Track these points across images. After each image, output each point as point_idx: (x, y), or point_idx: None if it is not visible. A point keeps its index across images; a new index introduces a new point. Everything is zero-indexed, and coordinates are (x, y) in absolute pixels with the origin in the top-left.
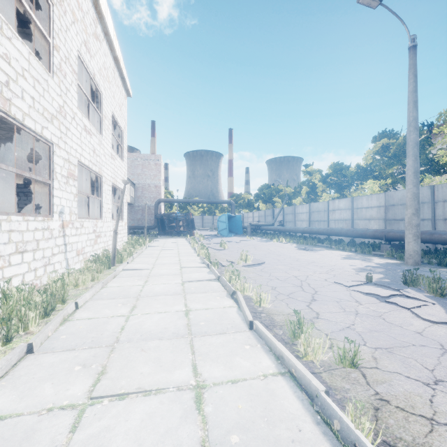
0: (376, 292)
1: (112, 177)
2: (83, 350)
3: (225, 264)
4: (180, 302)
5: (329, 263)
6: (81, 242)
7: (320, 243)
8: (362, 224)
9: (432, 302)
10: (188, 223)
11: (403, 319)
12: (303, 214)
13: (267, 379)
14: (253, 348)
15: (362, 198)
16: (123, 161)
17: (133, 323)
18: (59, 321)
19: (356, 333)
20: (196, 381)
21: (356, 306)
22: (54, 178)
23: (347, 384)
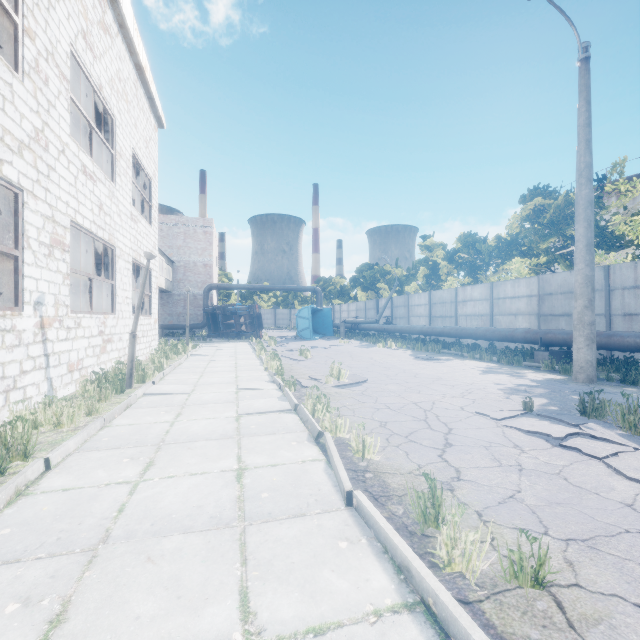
0: (544, 429)
1: (133, 248)
2: (34, 563)
3: (306, 383)
4: (230, 452)
5: (463, 381)
6: (76, 351)
7: (445, 349)
8: (505, 321)
9: (633, 446)
10: (253, 319)
11: (596, 479)
12: (420, 307)
13: (383, 622)
14: (353, 548)
15: (505, 284)
16: (151, 226)
17: (142, 497)
18: (5, 498)
19: (527, 509)
20: (245, 634)
21: (517, 456)
22: (24, 246)
23: (533, 629)
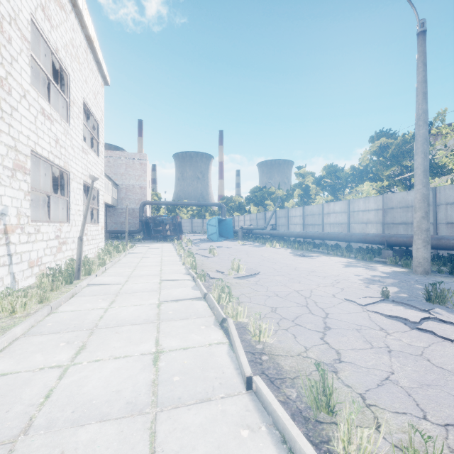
0: (401, 314)
1: (84, 173)
2: None
3: (213, 275)
4: (150, 336)
5: (331, 273)
6: (36, 251)
7: (315, 248)
8: (358, 228)
9: None
10: (176, 226)
11: (453, 360)
12: (296, 218)
13: None
14: (254, 437)
15: (358, 201)
16: (99, 157)
17: (69, 381)
18: None
19: (403, 391)
20: None
21: (384, 338)
22: None
23: None
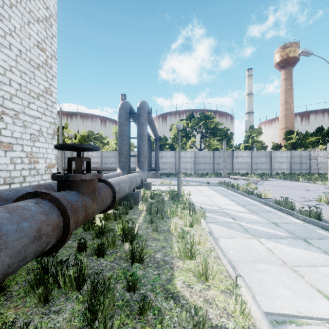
0: None
1: None
2: None
3: None
4: None
5: None
6: None
7: None
8: None
9: None
10: None
11: None
12: None
13: None
14: None
15: None
16: None
17: None
18: None
19: None
20: None
21: None
22: None
23: None
